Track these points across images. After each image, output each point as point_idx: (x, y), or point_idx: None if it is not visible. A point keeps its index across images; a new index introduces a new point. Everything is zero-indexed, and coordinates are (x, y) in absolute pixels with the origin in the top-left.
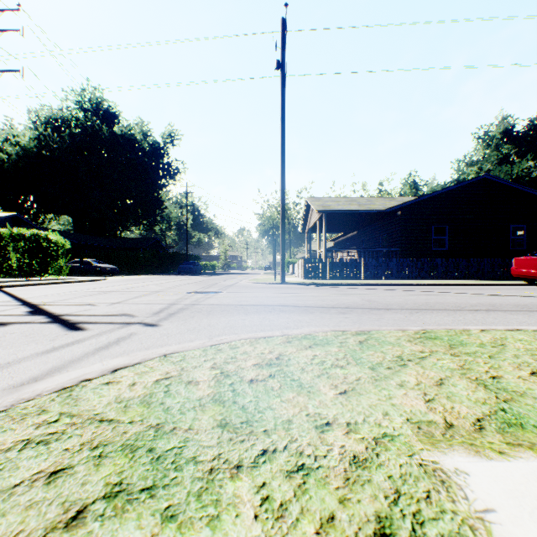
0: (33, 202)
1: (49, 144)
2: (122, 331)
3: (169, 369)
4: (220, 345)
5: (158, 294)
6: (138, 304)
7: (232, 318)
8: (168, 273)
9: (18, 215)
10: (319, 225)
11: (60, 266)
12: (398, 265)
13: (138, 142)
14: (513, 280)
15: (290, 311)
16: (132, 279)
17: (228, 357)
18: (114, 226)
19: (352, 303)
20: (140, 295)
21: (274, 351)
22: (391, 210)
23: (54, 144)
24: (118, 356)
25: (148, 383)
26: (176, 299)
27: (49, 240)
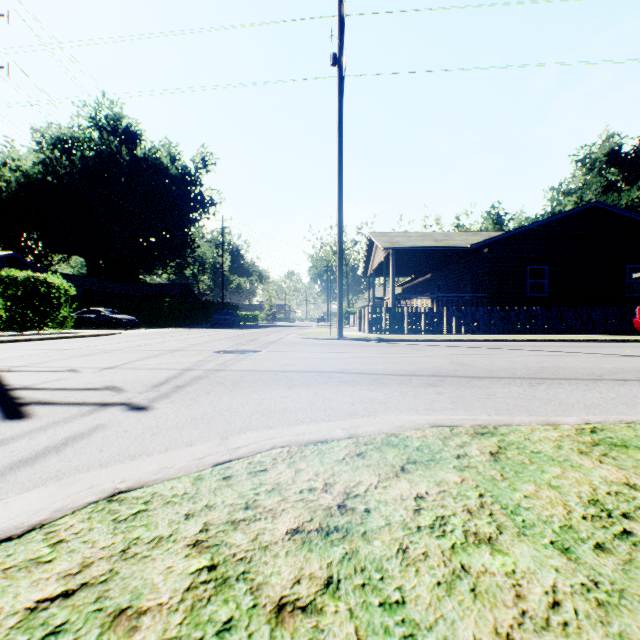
0: (39, 240)
1: (57, 170)
2: (85, 420)
3: (94, 552)
4: (231, 463)
5: (174, 355)
6: (139, 369)
7: (266, 394)
8: (199, 325)
9: (15, 254)
10: (385, 266)
11: (63, 317)
12: (485, 316)
13: (164, 167)
14: (633, 335)
15: (354, 382)
16: (152, 334)
17: (240, 502)
18: (136, 268)
19: (439, 368)
20: (150, 356)
21: (335, 485)
22: (476, 246)
23: (63, 170)
24: (38, 484)
25: (5, 621)
26: (196, 361)
27: (48, 284)
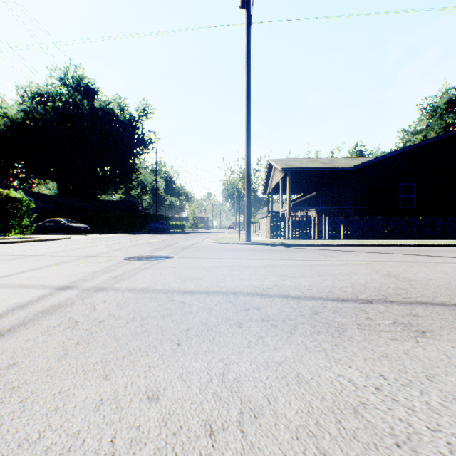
0: (22, 169)
1: (35, 116)
2: None
3: None
4: None
5: (79, 262)
6: (2, 287)
7: (119, 379)
8: (139, 231)
9: None
10: (282, 184)
11: (24, 225)
12: (368, 224)
13: (115, 115)
14: None
15: (287, 323)
16: (95, 238)
17: None
18: (95, 190)
19: (377, 284)
20: (53, 263)
21: None
22: (357, 167)
23: (39, 116)
24: None
25: None
26: (91, 272)
27: (10, 198)
